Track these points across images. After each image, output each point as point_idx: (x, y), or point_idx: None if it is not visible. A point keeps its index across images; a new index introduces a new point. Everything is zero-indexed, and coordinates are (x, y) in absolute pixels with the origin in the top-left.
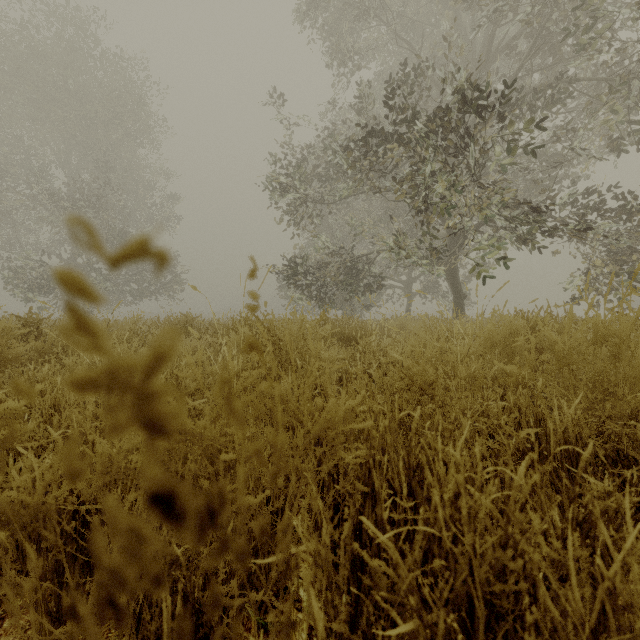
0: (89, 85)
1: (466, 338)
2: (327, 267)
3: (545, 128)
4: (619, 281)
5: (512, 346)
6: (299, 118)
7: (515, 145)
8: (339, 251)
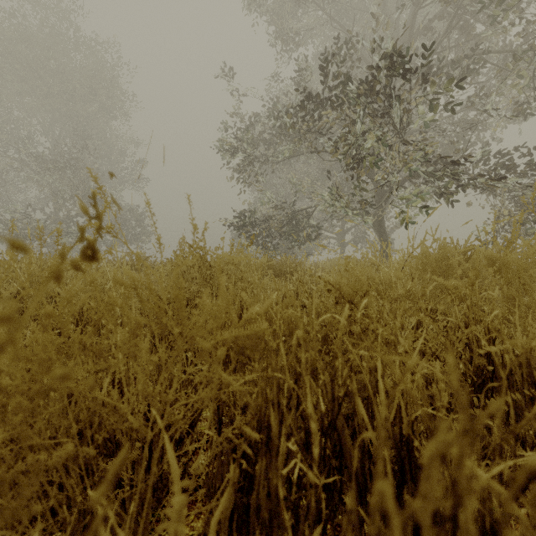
0: (68, 64)
1: (397, 264)
2: (271, 219)
3: (464, 87)
4: (525, 229)
5: (445, 269)
6: (247, 90)
7: (436, 104)
8: (281, 205)
